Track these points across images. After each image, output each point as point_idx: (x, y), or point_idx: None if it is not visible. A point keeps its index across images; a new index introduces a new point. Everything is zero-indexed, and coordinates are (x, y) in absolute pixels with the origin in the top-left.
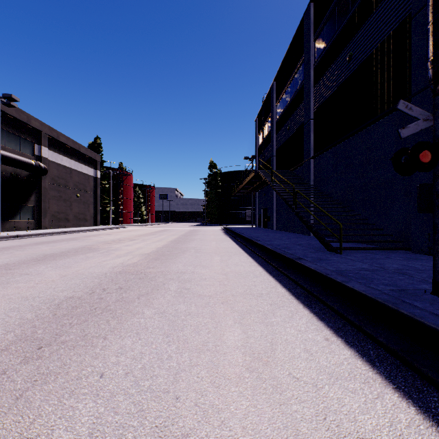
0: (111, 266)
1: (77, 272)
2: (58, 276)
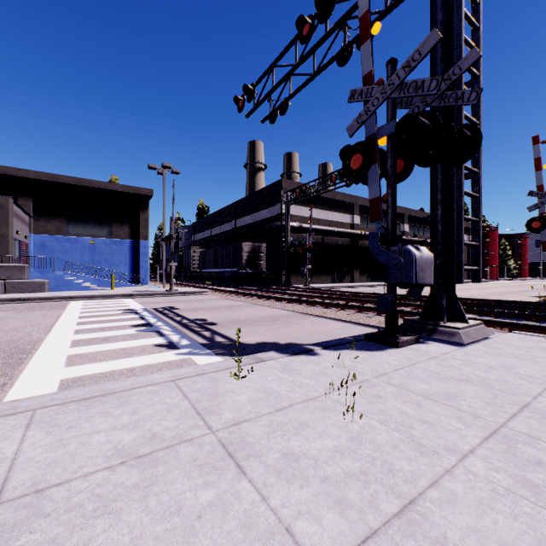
0: (515, 289)
1: (505, 289)
2: (501, 290)
